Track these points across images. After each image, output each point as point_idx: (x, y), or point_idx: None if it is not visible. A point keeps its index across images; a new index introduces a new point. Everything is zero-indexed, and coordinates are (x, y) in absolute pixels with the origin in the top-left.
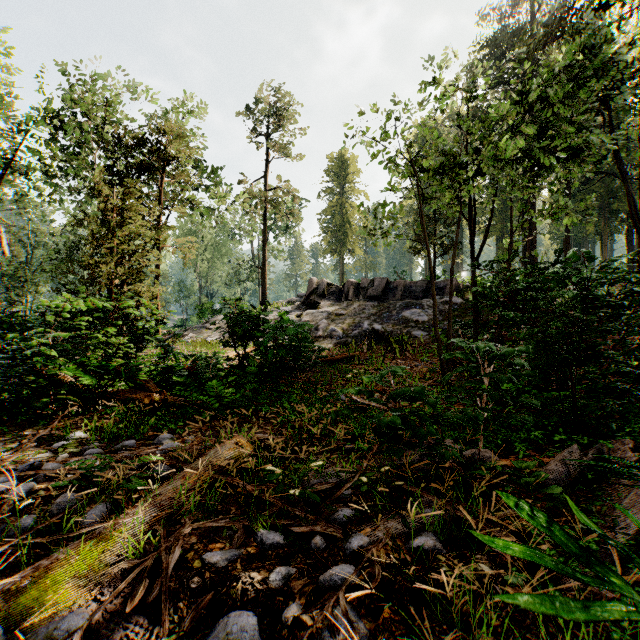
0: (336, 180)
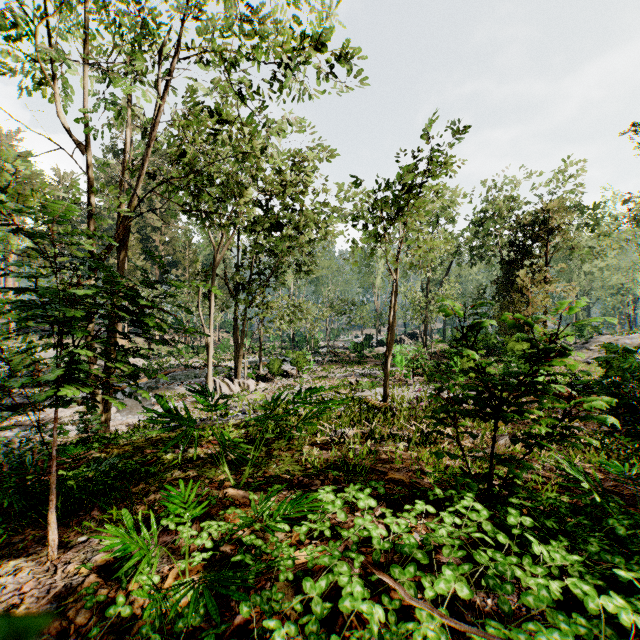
0: None
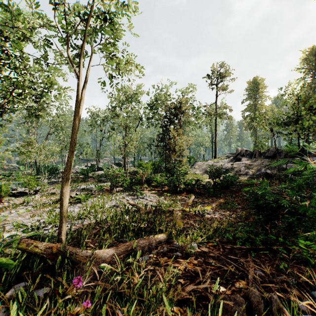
0: (252, 93)
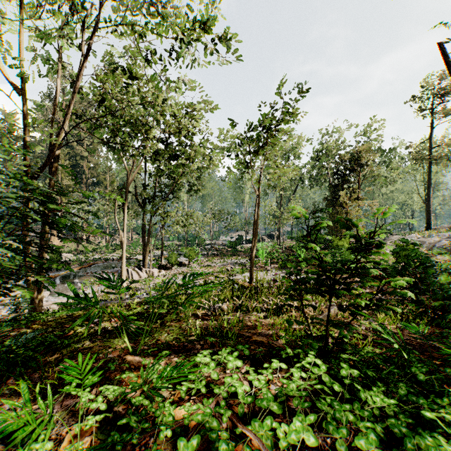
0: None
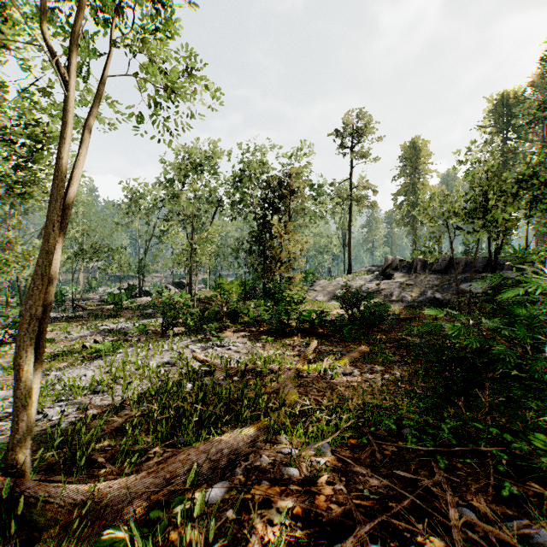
0: (409, 164)
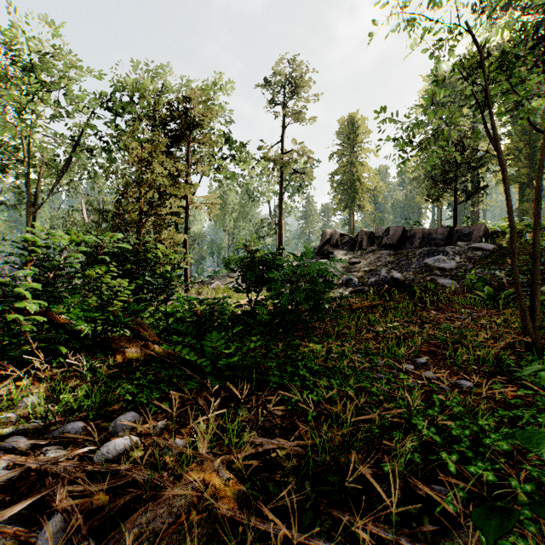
0: (346, 142)
